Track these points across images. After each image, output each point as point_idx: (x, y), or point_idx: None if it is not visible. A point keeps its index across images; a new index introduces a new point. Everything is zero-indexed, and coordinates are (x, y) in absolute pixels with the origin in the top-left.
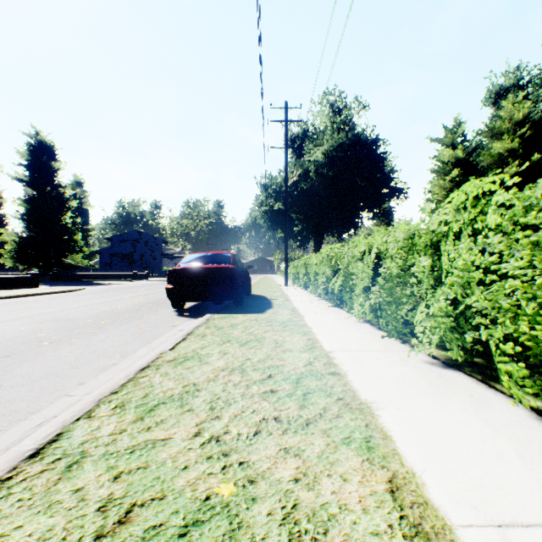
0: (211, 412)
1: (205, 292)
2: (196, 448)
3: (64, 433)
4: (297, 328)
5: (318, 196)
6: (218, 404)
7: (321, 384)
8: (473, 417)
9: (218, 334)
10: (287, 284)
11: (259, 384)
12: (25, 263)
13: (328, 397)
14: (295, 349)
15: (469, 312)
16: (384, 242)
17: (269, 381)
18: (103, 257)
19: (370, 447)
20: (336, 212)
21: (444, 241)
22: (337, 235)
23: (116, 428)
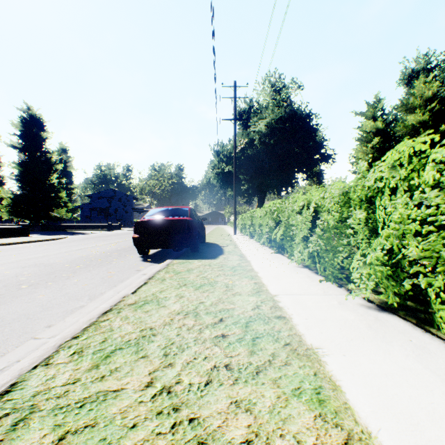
0: (164, 359)
1: (166, 241)
2: (146, 401)
3: (19, 383)
4: (245, 272)
5: (262, 161)
6: (171, 350)
7: (268, 329)
8: (417, 365)
9: (175, 278)
10: (236, 233)
11: (211, 328)
12: (19, 216)
13: (275, 342)
14: (243, 292)
15: (405, 261)
16: (321, 198)
17: (220, 325)
18: (84, 211)
19: (321, 400)
20: (276, 173)
21: (376, 197)
22: (277, 192)
23: (70, 377)
